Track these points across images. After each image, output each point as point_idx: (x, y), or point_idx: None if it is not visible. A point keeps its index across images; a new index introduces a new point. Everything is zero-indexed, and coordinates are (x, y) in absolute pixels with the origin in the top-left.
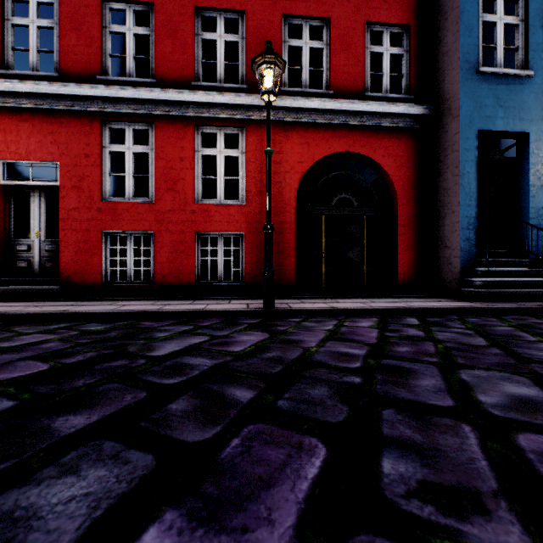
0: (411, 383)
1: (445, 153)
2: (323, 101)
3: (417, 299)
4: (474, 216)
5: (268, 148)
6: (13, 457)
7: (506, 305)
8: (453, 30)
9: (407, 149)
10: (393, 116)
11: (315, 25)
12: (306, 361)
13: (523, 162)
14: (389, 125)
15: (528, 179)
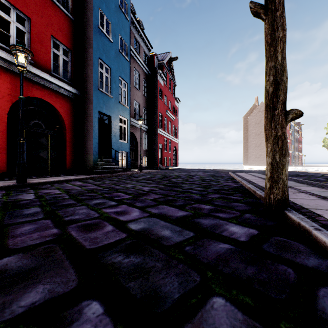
0: (116, 187)
1: (87, 115)
2: (29, 66)
3: (80, 175)
4: (98, 143)
5: (22, 96)
6: (76, 204)
7: (111, 174)
8: (91, 68)
9: (71, 107)
10: (65, 89)
11: (20, 15)
12: (89, 190)
13: (110, 126)
14: (63, 93)
15: (111, 132)
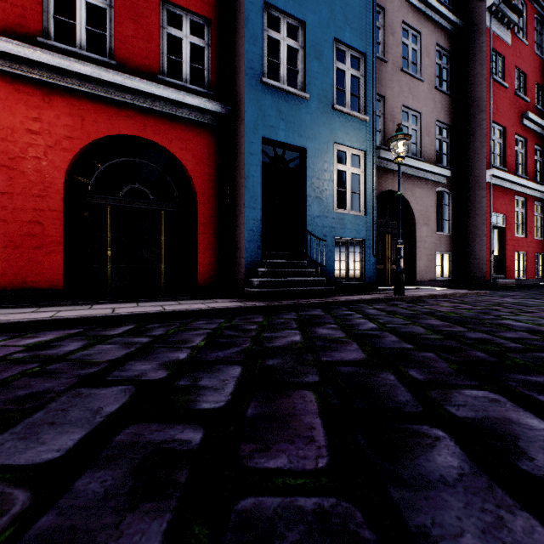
0: None
1: (237, 154)
2: (99, 69)
3: (196, 301)
4: (259, 219)
5: None
6: None
7: (258, 305)
8: (241, 34)
9: (208, 146)
10: (191, 108)
11: None
12: None
13: (303, 174)
14: (186, 117)
15: (306, 190)
